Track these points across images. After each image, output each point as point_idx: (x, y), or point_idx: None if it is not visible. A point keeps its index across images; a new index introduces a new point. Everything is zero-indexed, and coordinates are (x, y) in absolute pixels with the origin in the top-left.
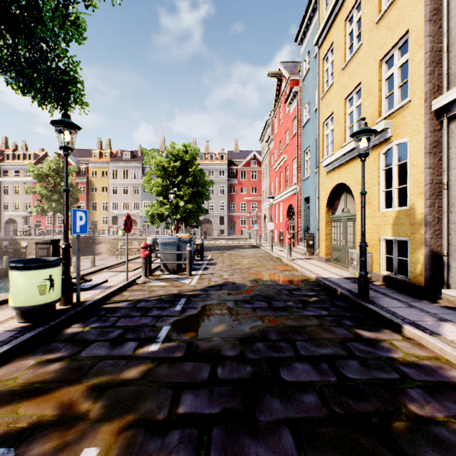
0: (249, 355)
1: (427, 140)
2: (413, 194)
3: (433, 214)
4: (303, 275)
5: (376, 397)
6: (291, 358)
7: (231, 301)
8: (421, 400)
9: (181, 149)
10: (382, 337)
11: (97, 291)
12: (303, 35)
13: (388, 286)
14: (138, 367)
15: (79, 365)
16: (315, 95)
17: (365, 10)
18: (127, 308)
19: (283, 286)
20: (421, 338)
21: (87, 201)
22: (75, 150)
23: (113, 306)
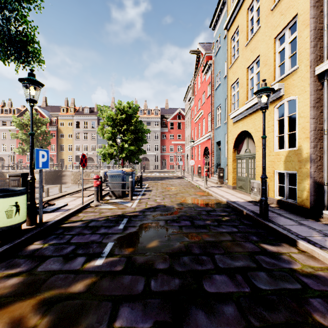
0: (177, 268)
1: (312, 97)
2: (301, 138)
3: (316, 153)
4: (217, 199)
5: (285, 308)
6: (212, 270)
7: (162, 221)
8: (323, 310)
9: (126, 106)
10: (282, 250)
11: (58, 213)
12: (216, 22)
13: (281, 208)
14: (84, 280)
15: (34, 279)
16: (225, 66)
17: (262, 1)
18: (81, 227)
19: (202, 208)
20: (313, 252)
21: (57, 144)
22: (48, 107)
23: (70, 225)
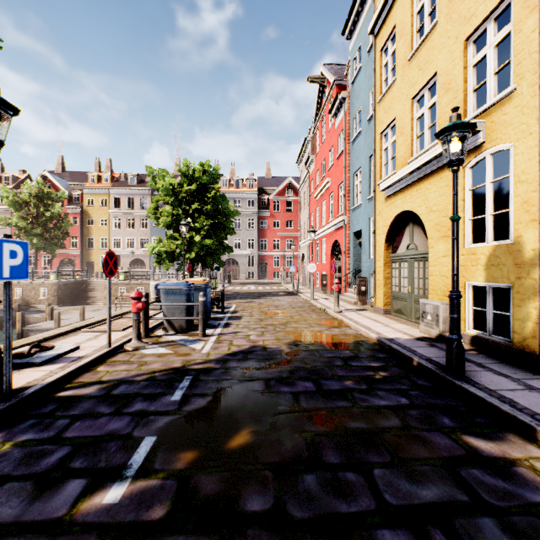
0: (291, 509)
1: None
2: (520, 221)
3: None
4: (359, 334)
5: None
6: (372, 514)
7: (260, 381)
8: None
9: (197, 169)
10: (511, 453)
11: (56, 367)
12: (353, 26)
13: (481, 352)
14: None
15: None
16: (369, 101)
17: None
18: (95, 399)
19: (335, 352)
20: None
21: (81, 237)
22: (67, 173)
23: (73, 393)
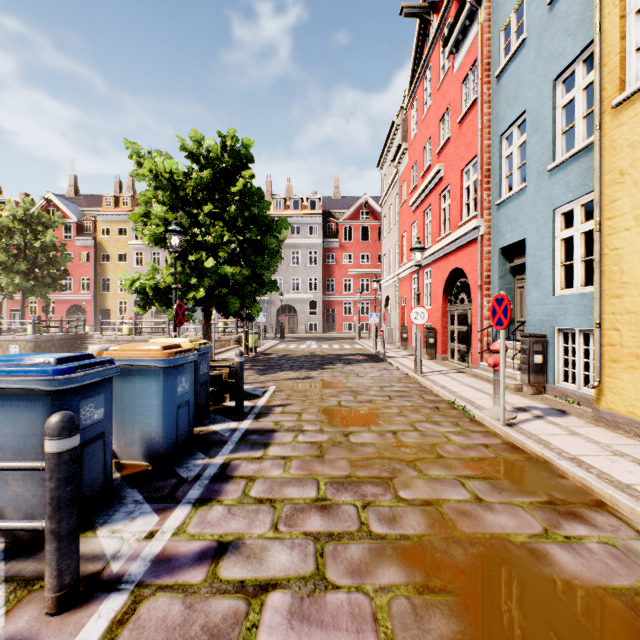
0: None
1: None
2: None
3: None
4: None
5: None
6: None
7: None
8: None
9: (214, 145)
10: None
11: None
12: None
13: None
14: None
15: None
16: None
17: None
18: None
19: None
20: None
21: (94, 277)
22: (81, 197)
23: None
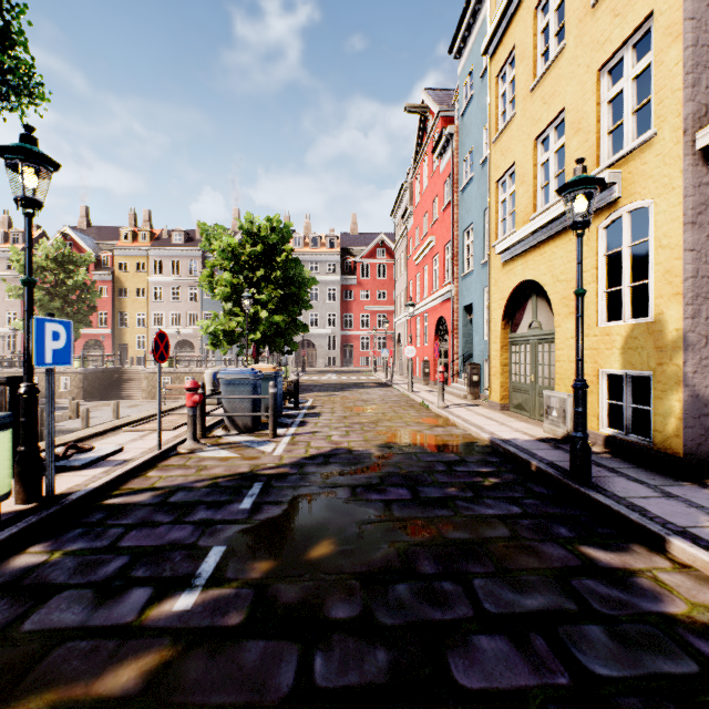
0: (380, 616)
1: (689, 201)
2: (662, 295)
3: (698, 330)
4: (468, 434)
5: None
6: (468, 621)
7: (344, 488)
8: None
9: (263, 226)
10: (633, 563)
11: (99, 471)
12: (463, 42)
13: (615, 455)
14: (141, 658)
15: (9, 656)
16: (483, 139)
17: None
18: (149, 506)
19: (436, 455)
20: None
21: (112, 312)
22: (93, 229)
23: (123, 501)
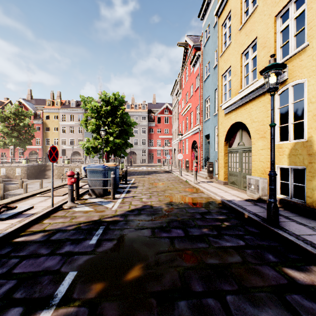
0: None
1: None
2: (311, 127)
3: None
4: (209, 197)
5: None
6: None
7: (148, 229)
8: None
9: (111, 97)
10: None
11: (16, 221)
12: (205, 11)
13: (286, 209)
14: None
15: None
16: (214, 56)
17: None
18: (38, 243)
19: (195, 209)
20: None
21: (42, 138)
22: (34, 100)
23: (25, 239)
